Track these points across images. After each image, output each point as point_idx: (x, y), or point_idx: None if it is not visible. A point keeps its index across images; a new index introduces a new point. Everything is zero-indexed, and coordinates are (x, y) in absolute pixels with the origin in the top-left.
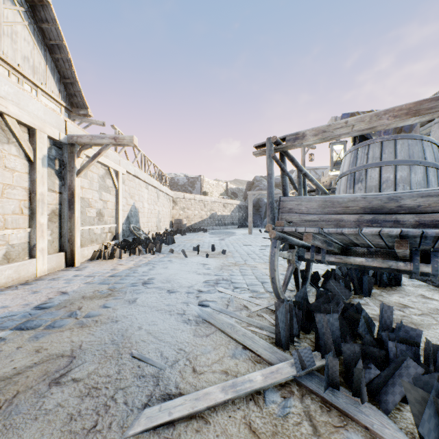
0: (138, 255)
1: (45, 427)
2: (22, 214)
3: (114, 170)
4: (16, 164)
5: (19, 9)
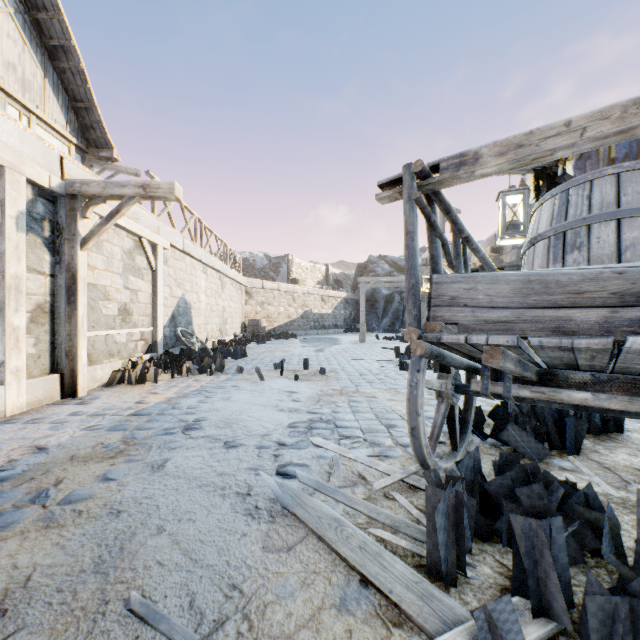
0: (186, 377)
1: None
2: None
3: (150, 242)
4: None
5: None
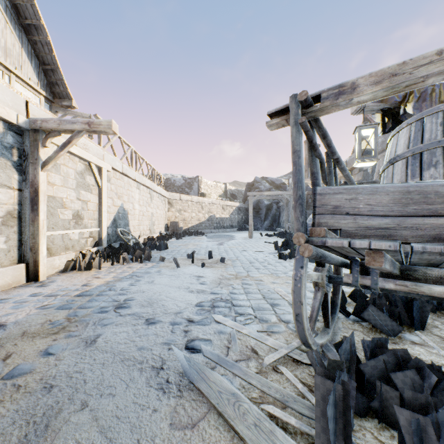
0: (122, 264)
1: None
2: None
3: (97, 166)
4: None
5: None
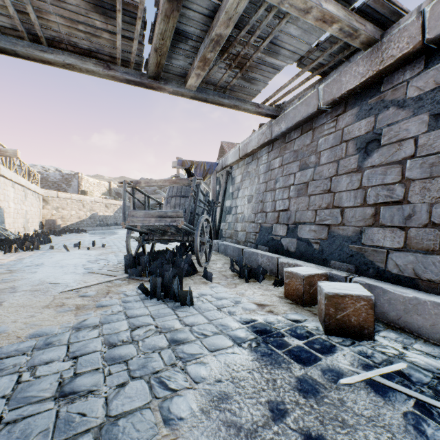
0: (14, 253)
1: (22, 296)
2: None
3: None
4: None
5: None
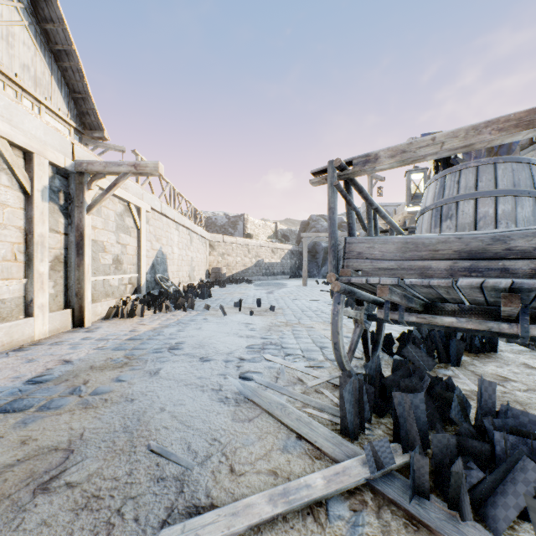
0: (165, 312)
1: None
2: (16, 261)
3: (136, 206)
4: (8, 198)
5: (17, 6)
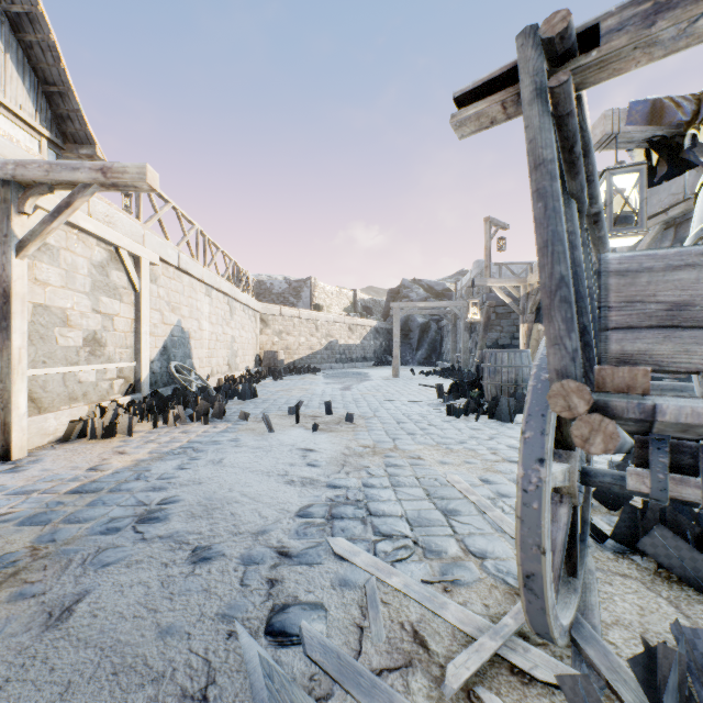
0: (173, 426)
1: None
2: None
3: (132, 254)
4: None
5: None
